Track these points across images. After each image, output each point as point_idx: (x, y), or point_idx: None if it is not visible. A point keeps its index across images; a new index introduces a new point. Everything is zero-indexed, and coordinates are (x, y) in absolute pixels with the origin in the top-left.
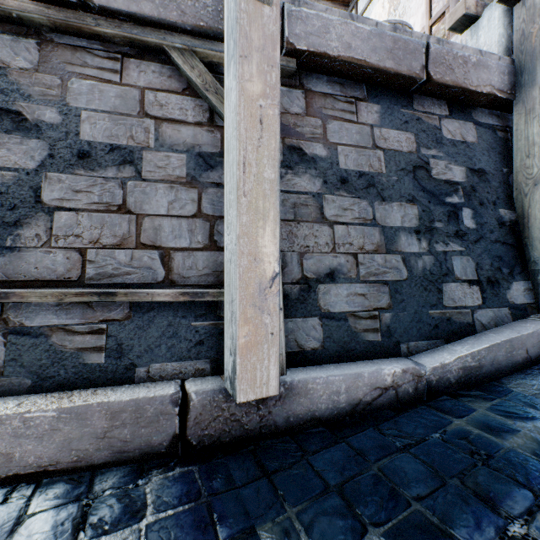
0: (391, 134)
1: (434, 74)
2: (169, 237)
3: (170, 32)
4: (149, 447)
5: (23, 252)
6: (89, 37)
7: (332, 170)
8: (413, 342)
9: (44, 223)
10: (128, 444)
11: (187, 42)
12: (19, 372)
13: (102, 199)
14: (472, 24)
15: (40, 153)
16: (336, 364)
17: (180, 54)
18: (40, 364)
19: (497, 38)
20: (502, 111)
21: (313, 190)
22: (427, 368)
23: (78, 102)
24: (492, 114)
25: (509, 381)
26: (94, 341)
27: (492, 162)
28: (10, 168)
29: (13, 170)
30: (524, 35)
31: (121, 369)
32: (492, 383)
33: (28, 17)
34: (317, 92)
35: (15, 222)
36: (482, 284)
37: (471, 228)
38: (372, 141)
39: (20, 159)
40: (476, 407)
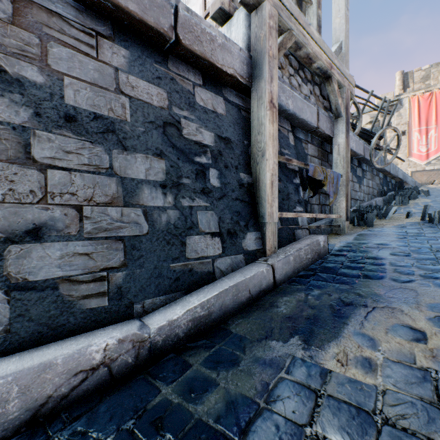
0: (141, 84)
1: (184, 39)
2: None
3: None
4: None
5: None
6: None
7: (51, 102)
8: (151, 299)
9: None
10: None
11: None
12: None
13: None
14: (228, 20)
15: None
16: (30, 349)
17: None
18: None
19: (242, 35)
20: (246, 96)
21: (14, 120)
22: (152, 329)
23: None
24: (239, 96)
25: (233, 322)
26: None
27: (237, 134)
28: None
29: None
30: (257, 37)
31: None
32: (220, 327)
33: None
34: (37, 3)
35: None
36: (223, 236)
37: (216, 186)
38: (116, 84)
39: None
40: (193, 363)
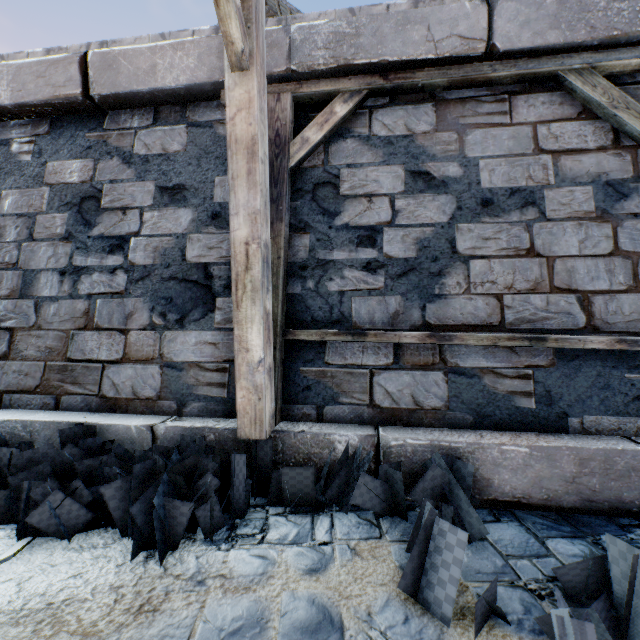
0: None
1: None
2: (584, 279)
3: (566, 55)
4: (619, 502)
5: (448, 299)
6: (477, 86)
7: None
8: None
9: (461, 271)
10: (596, 494)
11: (588, 60)
12: (461, 408)
13: (509, 244)
14: None
15: (448, 206)
16: None
17: (577, 75)
18: (477, 403)
19: None
20: None
21: None
22: None
23: (474, 152)
24: None
25: None
26: (521, 385)
27: None
28: (427, 224)
29: (430, 225)
30: None
31: (552, 416)
32: None
33: (430, 83)
34: None
35: (438, 272)
36: None
37: None
38: None
39: (434, 214)
40: None
